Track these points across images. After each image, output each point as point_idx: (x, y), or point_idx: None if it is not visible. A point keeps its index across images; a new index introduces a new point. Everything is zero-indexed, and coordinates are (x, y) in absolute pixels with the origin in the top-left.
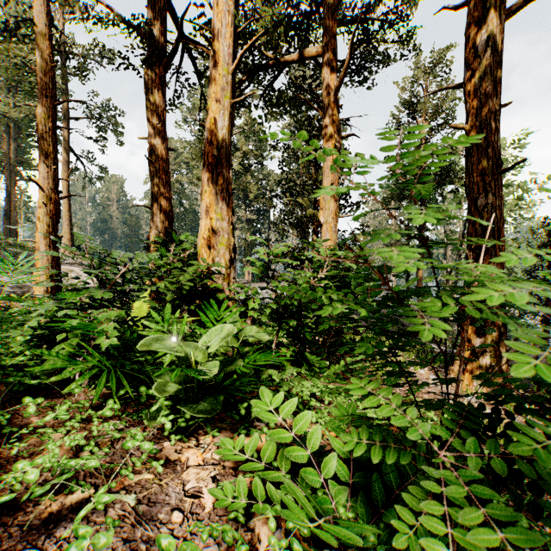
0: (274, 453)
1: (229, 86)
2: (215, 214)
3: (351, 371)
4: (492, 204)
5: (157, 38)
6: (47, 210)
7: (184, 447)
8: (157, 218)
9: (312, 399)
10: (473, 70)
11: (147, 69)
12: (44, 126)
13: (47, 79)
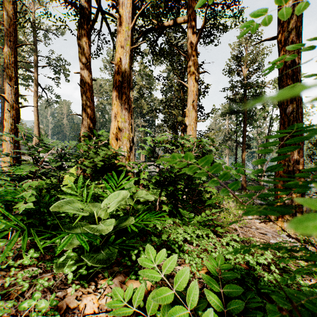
0: (157, 304)
1: (129, 38)
2: (120, 118)
3: (209, 220)
4: (296, 111)
5: (85, 10)
6: (11, 114)
7: (84, 292)
8: (85, 122)
9: (185, 244)
10: (284, 26)
11: (79, 30)
12: (8, 59)
13: (11, 29)
